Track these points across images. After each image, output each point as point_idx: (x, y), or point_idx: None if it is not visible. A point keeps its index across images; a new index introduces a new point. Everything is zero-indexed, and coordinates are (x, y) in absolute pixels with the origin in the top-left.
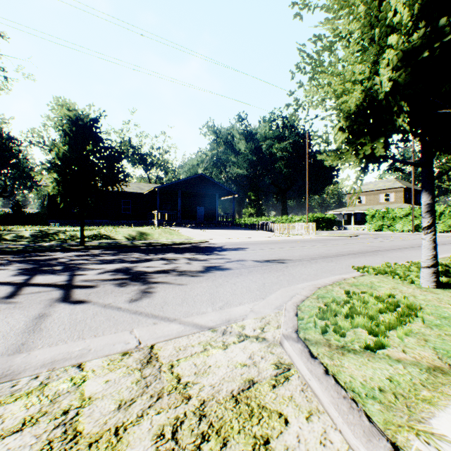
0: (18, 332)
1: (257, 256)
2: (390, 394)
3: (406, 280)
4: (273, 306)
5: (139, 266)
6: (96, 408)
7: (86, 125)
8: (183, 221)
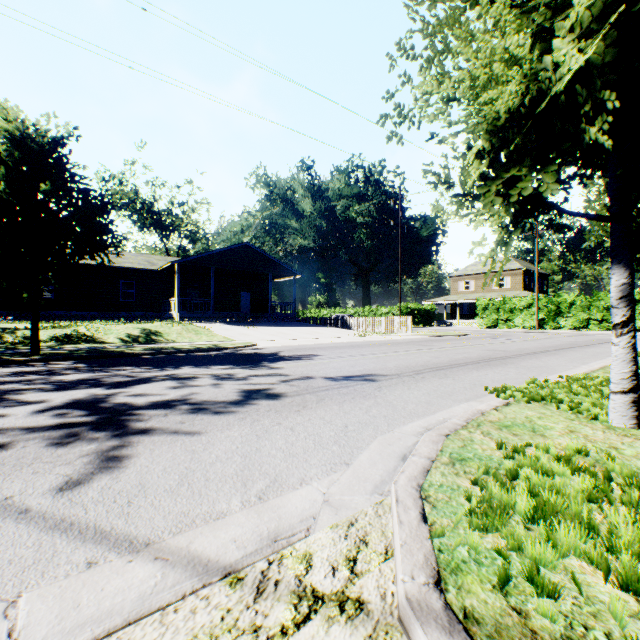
0: None
1: (331, 369)
2: None
3: (581, 413)
4: (369, 484)
5: (121, 394)
6: None
7: (41, 149)
8: (218, 314)
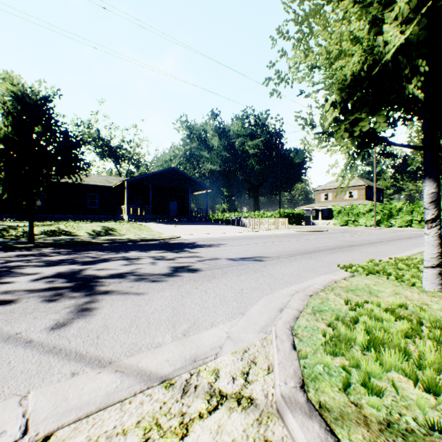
0: None
1: (232, 253)
2: None
3: (403, 281)
4: (257, 326)
5: (90, 269)
6: None
7: (35, 104)
8: (154, 216)
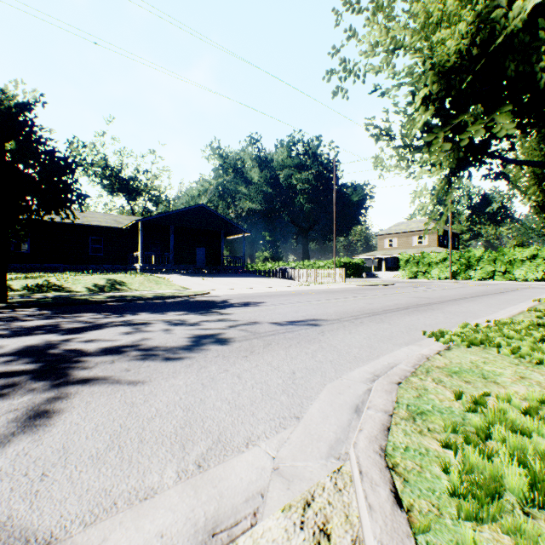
0: None
1: (276, 314)
2: None
3: (522, 357)
4: (323, 444)
5: (74, 340)
6: None
7: (8, 112)
8: (177, 266)
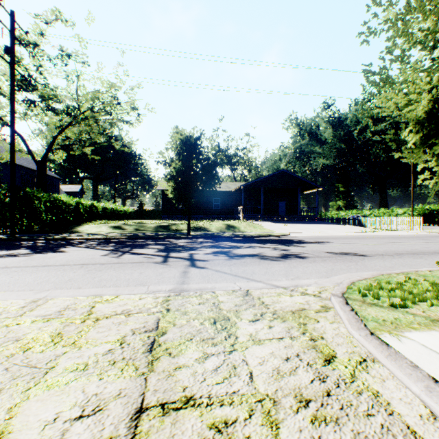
0: (178, 277)
1: (335, 249)
2: (388, 322)
3: None
4: (334, 282)
5: (232, 251)
6: (226, 304)
7: (191, 144)
8: (265, 216)
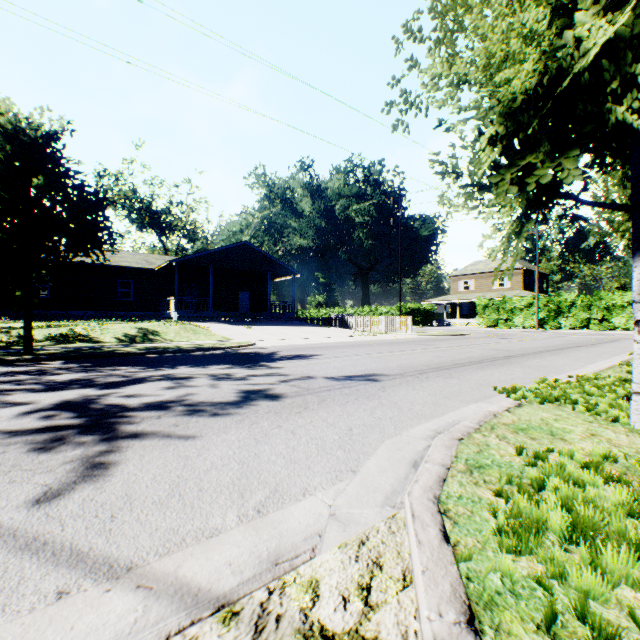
0: None
1: (332, 368)
2: None
3: (599, 414)
4: (379, 494)
5: (114, 395)
6: None
7: (34, 143)
8: (217, 313)
